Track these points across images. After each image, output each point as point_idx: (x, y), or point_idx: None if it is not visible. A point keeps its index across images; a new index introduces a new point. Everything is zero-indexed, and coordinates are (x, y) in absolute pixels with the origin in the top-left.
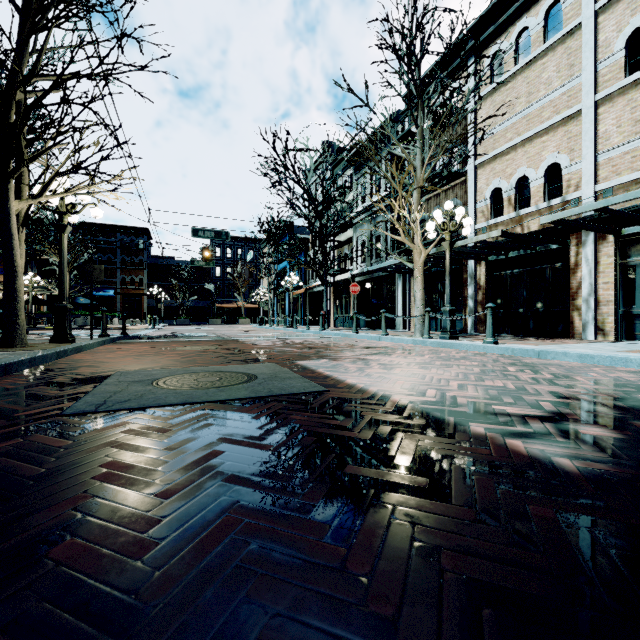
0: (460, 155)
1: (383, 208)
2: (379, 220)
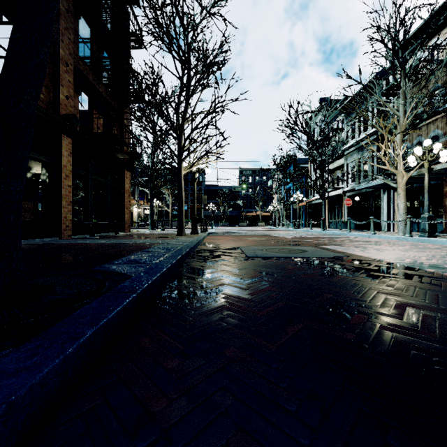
0: (439, 101)
1: (372, 149)
2: (366, 150)
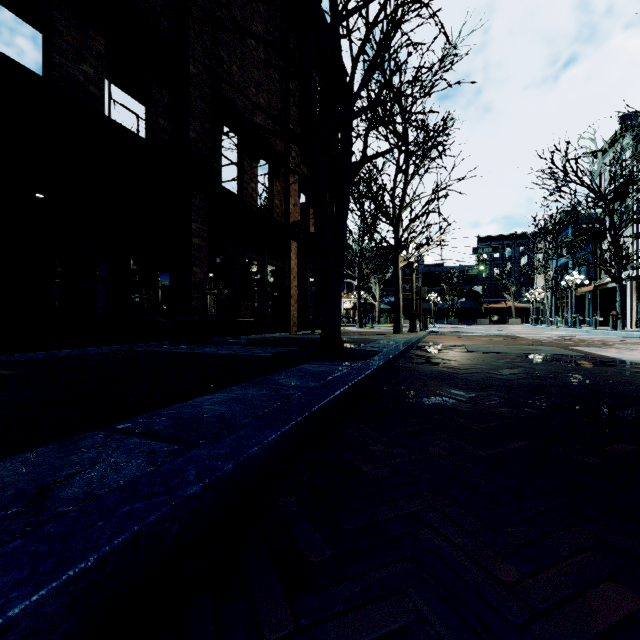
0: None
1: None
2: None
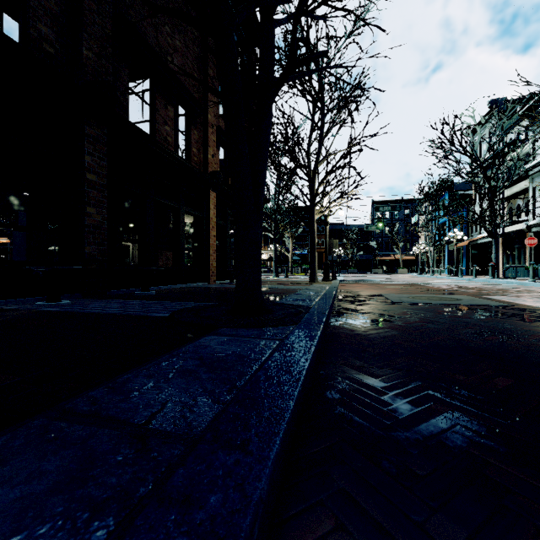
0: None
1: None
2: None
